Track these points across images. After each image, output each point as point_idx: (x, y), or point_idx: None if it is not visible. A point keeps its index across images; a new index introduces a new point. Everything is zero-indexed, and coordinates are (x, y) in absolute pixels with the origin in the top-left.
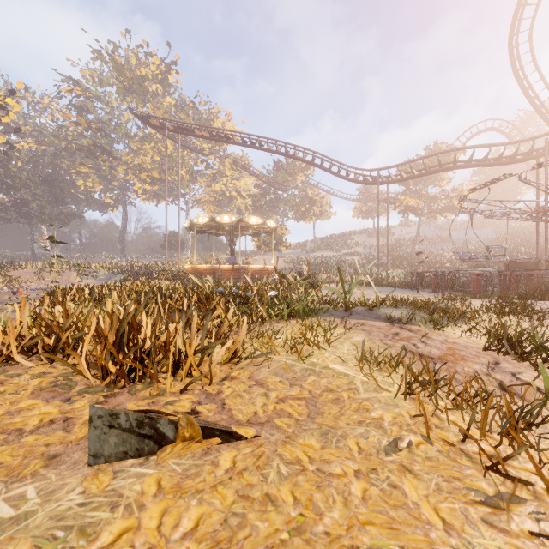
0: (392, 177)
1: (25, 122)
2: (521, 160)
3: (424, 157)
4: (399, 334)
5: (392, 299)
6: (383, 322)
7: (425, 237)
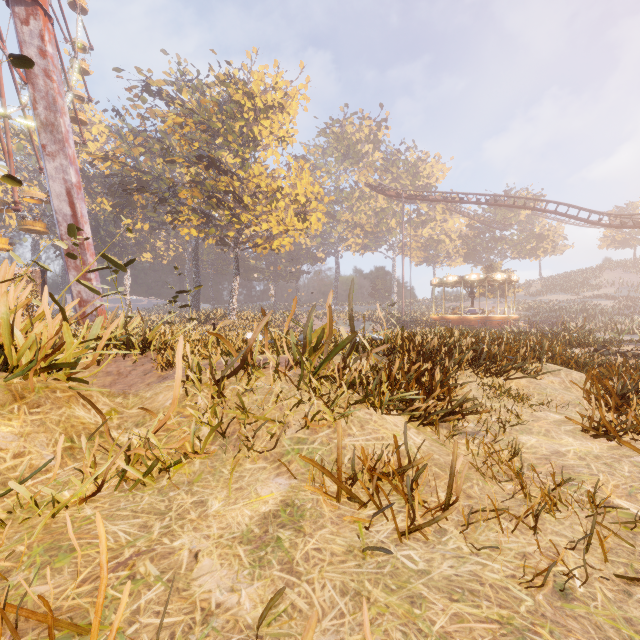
0: None
1: None
2: None
3: None
4: None
5: None
6: None
7: None
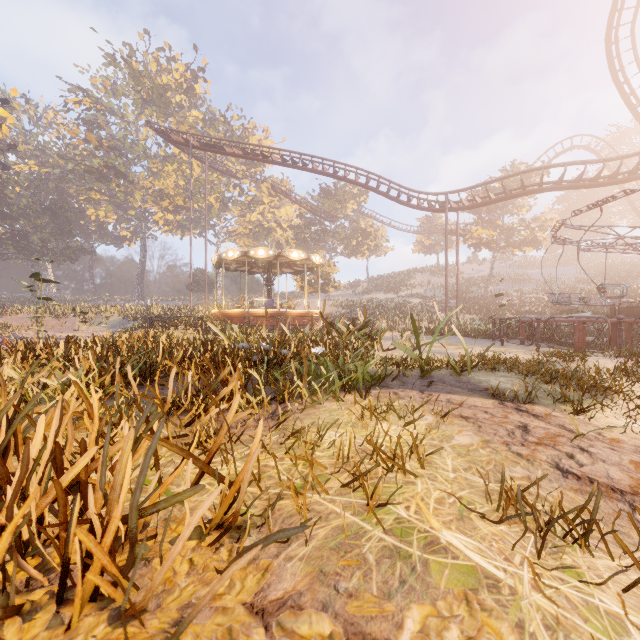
0: (463, 203)
1: (26, 140)
2: (624, 181)
3: (503, 177)
4: (530, 430)
5: (483, 358)
6: (486, 398)
7: (500, 276)
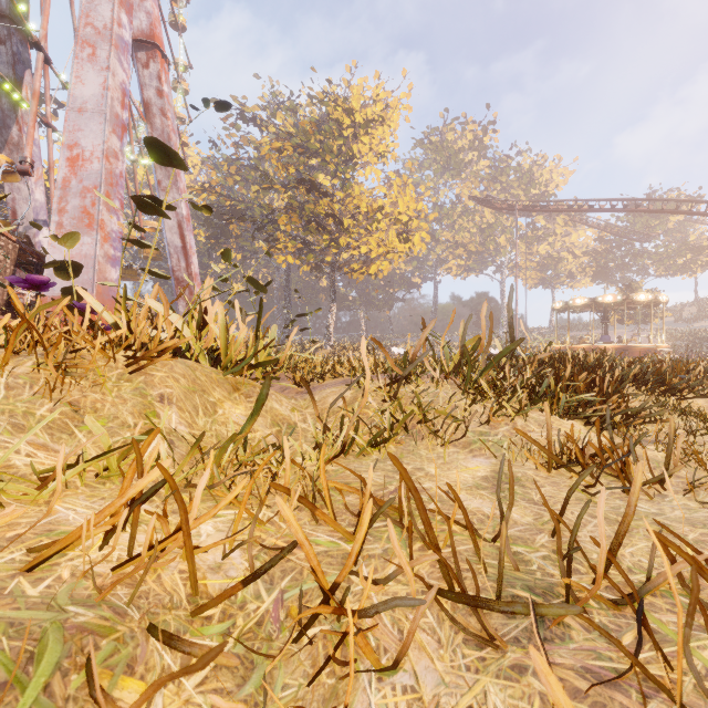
0: None
1: None
2: None
3: None
4: None
5: None
6: None
7: None
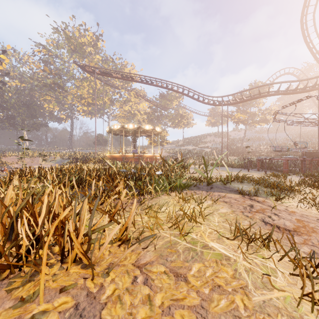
0: (230, 101)
1: (13, 70)
2: (309, 90)
3: (250, 89)
4: (254, 207)
5: (237, 176)
6: (236, 194)
7: (249, 137)
